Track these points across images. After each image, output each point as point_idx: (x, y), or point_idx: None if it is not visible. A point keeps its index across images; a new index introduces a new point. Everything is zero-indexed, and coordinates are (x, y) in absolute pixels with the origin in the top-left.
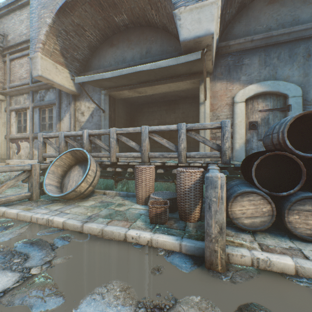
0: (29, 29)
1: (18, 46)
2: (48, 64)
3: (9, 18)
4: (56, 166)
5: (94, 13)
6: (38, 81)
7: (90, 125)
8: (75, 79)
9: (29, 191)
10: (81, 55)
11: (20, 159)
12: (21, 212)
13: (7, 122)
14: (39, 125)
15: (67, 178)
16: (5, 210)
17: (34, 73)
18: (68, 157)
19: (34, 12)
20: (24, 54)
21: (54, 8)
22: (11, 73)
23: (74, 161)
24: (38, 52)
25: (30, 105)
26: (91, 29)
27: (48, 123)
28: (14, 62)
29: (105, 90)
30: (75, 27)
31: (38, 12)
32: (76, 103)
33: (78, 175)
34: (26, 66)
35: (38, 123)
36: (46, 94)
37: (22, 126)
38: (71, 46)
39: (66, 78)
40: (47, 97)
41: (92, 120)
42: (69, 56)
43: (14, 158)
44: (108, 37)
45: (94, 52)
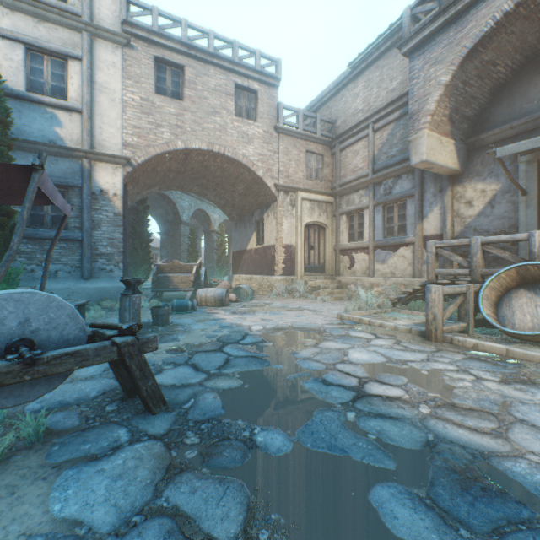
0: (366, 102)
1: (352, 130)
2: (433, 141)
3: (337, 98)
4: (488, 289)
5: (526, 28)
6: (381, 169)
7: (487, 221)
8: (496, 151)
9: (461, 321)
10: (473, 109)
11: (353, 275)
12: (513, 348)
13: (336, 229)
14: (382, 229)
15: (504, 308)
16: (476, 342)
17: (414, 160)
18: (507, 276)
19: (415, 77)
20: (360, 138)
21: (456, 56)
22: (341, 166)
23: (514, 282)
24: (423, 130)
25: (370, 203)
26: (507, 57)
27: (397, 224)
28: (344, 151)
29: (528, 154)
30: (480, 69)
31: (422, 75)
32: (453, 188)
33: (531, 304)
34: (362, 152)
35: (381, 226)
36: (394, 184)
37: (354, 232)
38: (463, 101)
39: (449, 154)
40: (395, 188)
41: (492, 211)
42: (457, 118)
43: (345, 274)
44: (535, 55)
45: (497, 95)
